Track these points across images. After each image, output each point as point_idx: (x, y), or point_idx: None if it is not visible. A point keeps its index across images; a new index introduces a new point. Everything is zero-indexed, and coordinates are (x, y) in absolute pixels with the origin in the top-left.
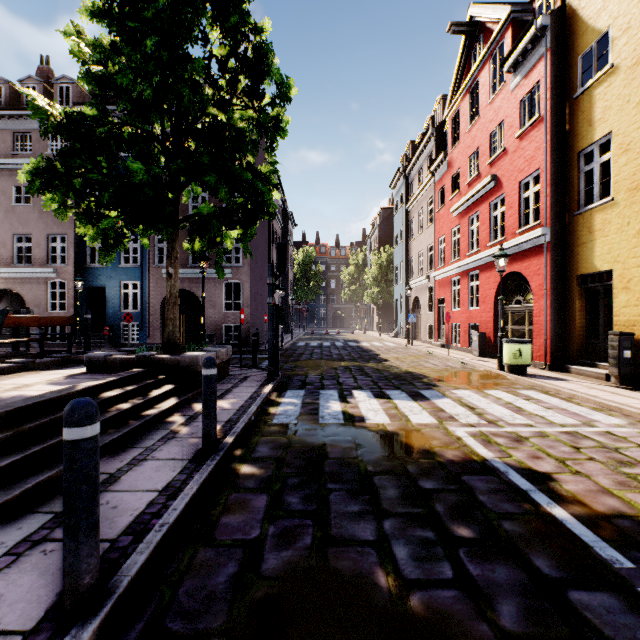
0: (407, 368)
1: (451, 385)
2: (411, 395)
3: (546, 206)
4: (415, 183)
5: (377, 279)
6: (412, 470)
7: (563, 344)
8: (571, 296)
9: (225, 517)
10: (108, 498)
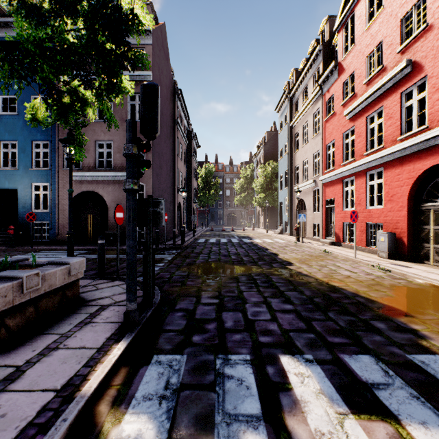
0: (325, 279)
1: None
2: (418, 386)
3: None
4: (300, 101)
5: (263, 187)
6: None
7: None
8: None
9: None
10: None
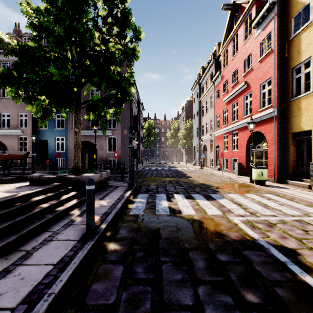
0: (201, 181)
1: (226, 191)
2: (205, 197)
3: (275, 96)
4: (204, 87)
5: (185, 136)
6: (212, 247)
7: (284, 169)
8: (288, 144)
9: (94, 284)
10: (20, 270)
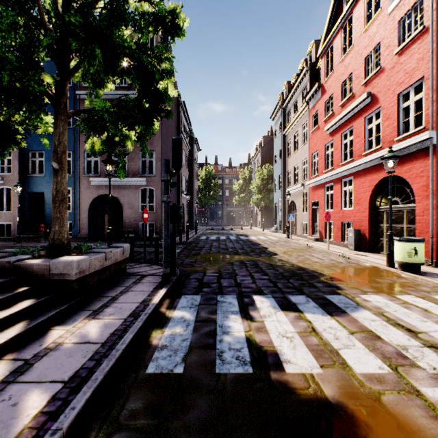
0: (297, 263)
1: (354, 287)
2: (321, 304)
3: (432, 111)
4: (291, 113)
5: (260, 188)
6: None
7: None
8: None
9: None
10: None
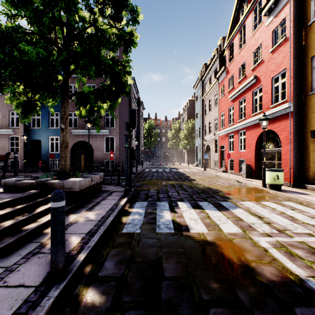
0: (207, 185)
1: (238, 198)
2: (215, 206)
3: (290, 90)
4: (207, 85)
5: (186, 136)
6: (242, 297)
7: (301, 171)
8: (306, 143)
9: None
10: None
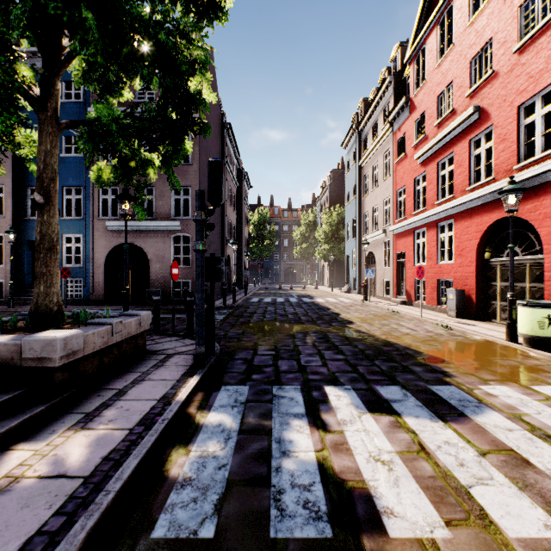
0: (382, 335)
1: (467, 372)
2: (425, 401)
3: None
4: (369, 138)
5: (328, 237)
6: None
7: None
8: None
9: None
10: None
